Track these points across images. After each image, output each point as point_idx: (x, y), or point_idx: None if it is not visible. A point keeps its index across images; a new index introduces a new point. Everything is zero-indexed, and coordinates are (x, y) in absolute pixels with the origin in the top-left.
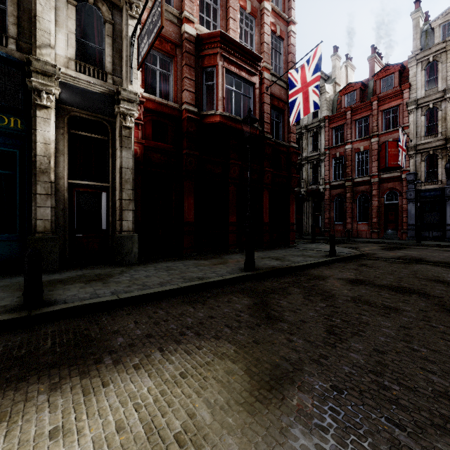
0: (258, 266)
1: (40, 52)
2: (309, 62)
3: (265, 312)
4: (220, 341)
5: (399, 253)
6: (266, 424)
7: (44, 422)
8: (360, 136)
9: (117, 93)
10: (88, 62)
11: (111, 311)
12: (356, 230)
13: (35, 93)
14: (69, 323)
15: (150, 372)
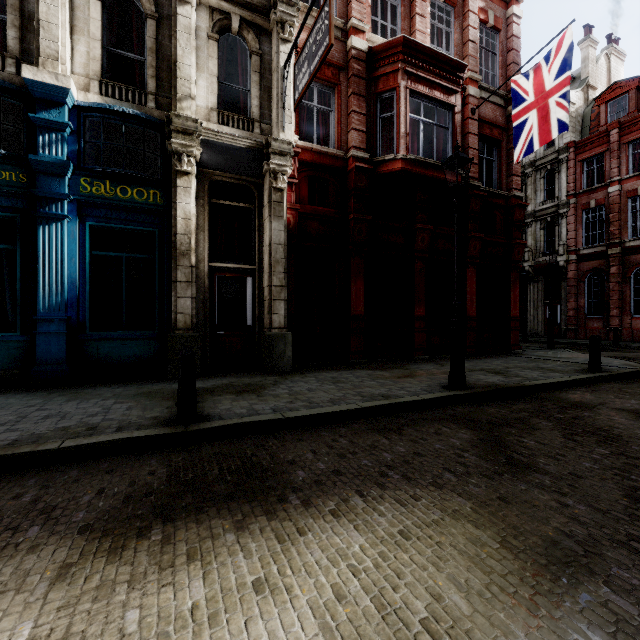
0: (468, 383)
1: (180, 106)
2: (550, 59)
3: (503, 454)
4: (444, 491)
5: None
6: (565, 634)
7: (242, 569)
8: (637, 168)
9: (266, 145)
10: (228, 111)
11: (276, 434)
12: (628, 328)
13: (175, 157)
14: (231, 444)
15: (356, 523)
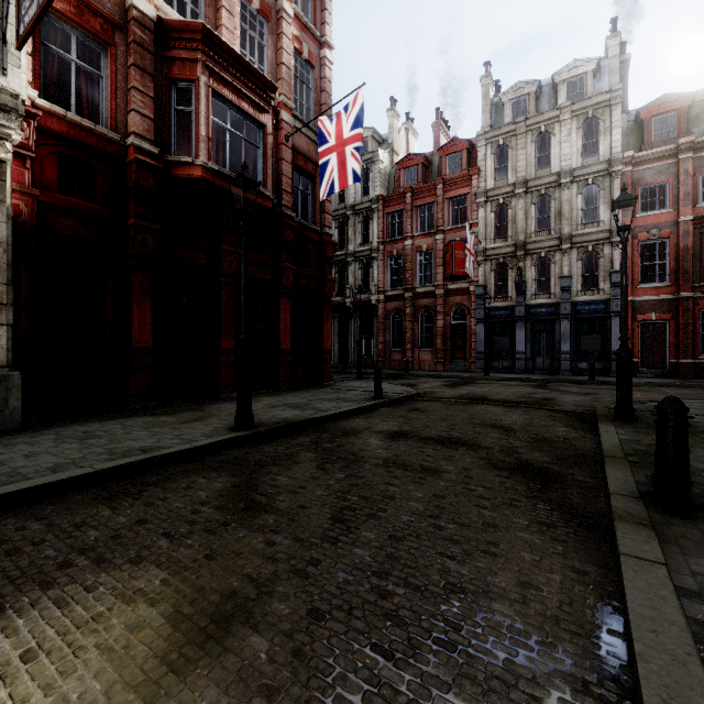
0: (261, 421)
1: None
2: (348, 111)
3: (246, 499)
4: (141, 567)
5: (462, 390)
6: None
7: None
8: (423, 229)
9: None
10: None
11: None
12: (417, 359)
13: None
14: None
15: None
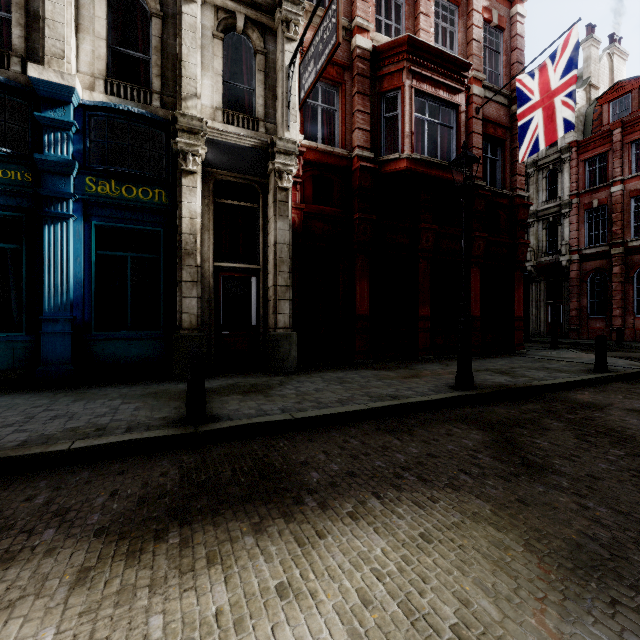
0: (475, 383)
1: (185, 105)
2: (555, 58)
3: (517, 456)
4: (461, 493)
5: None
6: None
7: (264, 573)
8: (639, 168)
9: (271, 144)
10: (232, 110)
11: (286, 435)
12: (631, 328)
13: (180, 156)
14: (241, 445)
15: (375, 526)
